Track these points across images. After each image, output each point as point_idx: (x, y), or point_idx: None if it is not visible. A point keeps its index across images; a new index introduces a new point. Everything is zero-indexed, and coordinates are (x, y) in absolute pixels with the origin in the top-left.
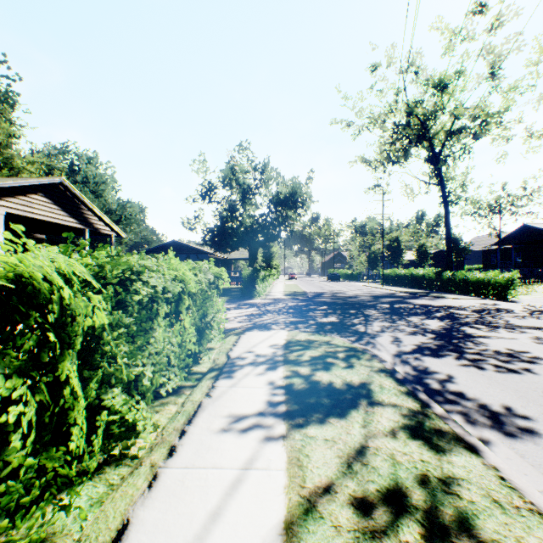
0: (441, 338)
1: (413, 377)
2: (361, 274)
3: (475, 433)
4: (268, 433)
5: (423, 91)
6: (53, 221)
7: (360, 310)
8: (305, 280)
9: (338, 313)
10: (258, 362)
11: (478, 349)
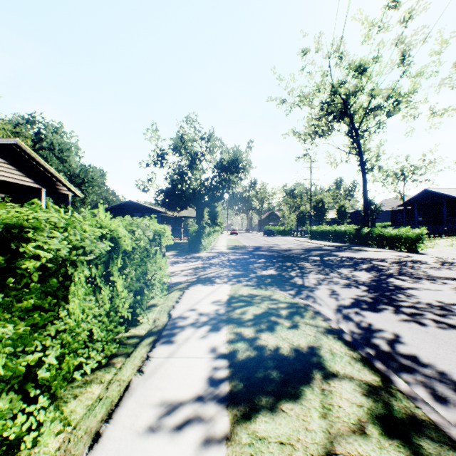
0: (374, 291)
1: (360, 337)
2: (291, 230)
3: (450, 418)
4: (207, 433)
5: (346, 74)
6: (7, 180)
7: (295, 262)
8: (244, 235)
9: (276, 266)
10: (200, 323)
11: (411, 302)
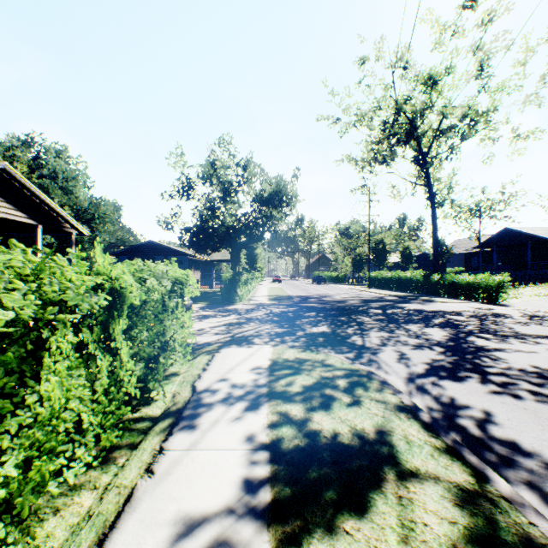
0: (452, 353)
1: (441, 417)
2: (346, 277)
3: None
4: None
5: (412, 88)
6: None
7: (352, 316)
8: (289, 283)
9: (329, 321)
10: (233, 398)
11: (500, 368)
